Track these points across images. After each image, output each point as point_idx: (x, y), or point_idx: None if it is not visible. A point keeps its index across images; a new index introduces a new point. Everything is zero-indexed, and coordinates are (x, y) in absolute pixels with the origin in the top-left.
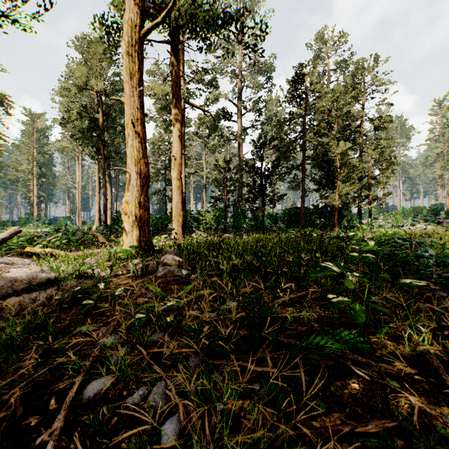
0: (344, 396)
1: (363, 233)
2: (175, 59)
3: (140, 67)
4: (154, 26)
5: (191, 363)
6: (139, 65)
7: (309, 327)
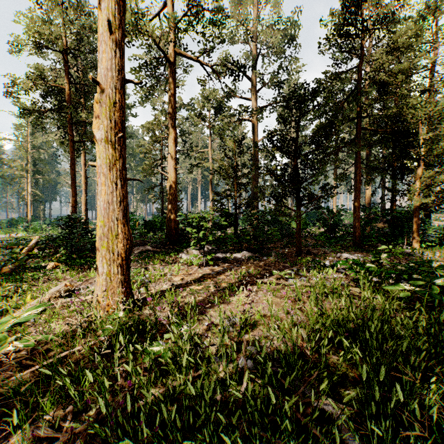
0: None
1: None
2: None
3: None
4: None
5: None
6: None
7: None
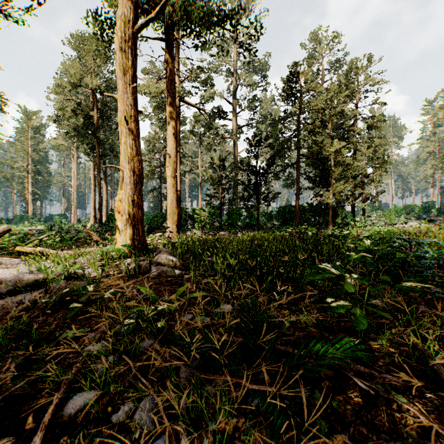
0: (346, 412)
1: (357, 231)
2: (169, 57)
3: (134, 63)
4: (148, 21)
5: (182, 373)
6: (132, 61)
7: (306, 333)
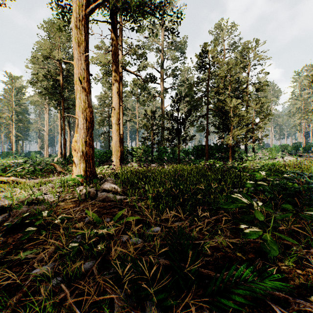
0: None
1: (250, 163)
2: (114, 35)
3: (86, 38)
4: (97, 6)
5: None
6: (85, 36)
7: (223, 253)
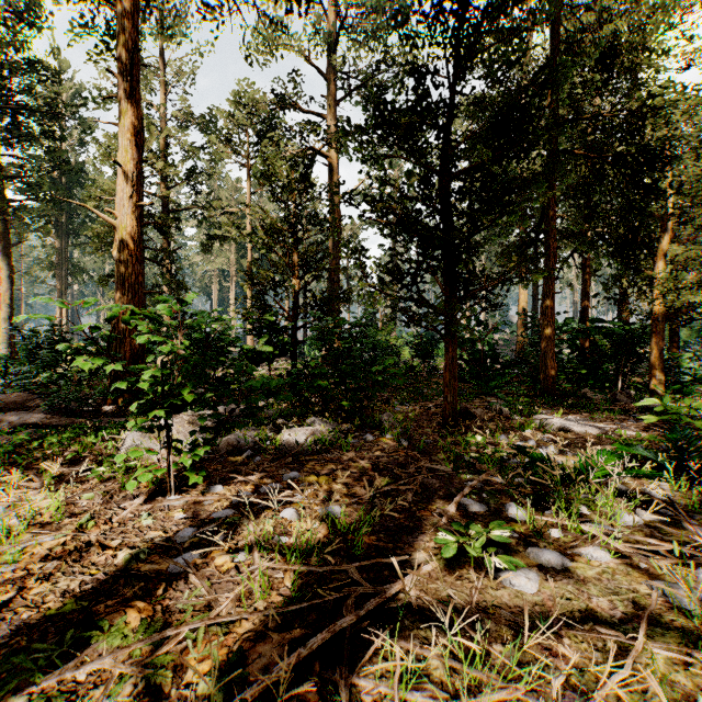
0: None
1: None
2: None
3: None
4: None
5: None
6: None
7: None
